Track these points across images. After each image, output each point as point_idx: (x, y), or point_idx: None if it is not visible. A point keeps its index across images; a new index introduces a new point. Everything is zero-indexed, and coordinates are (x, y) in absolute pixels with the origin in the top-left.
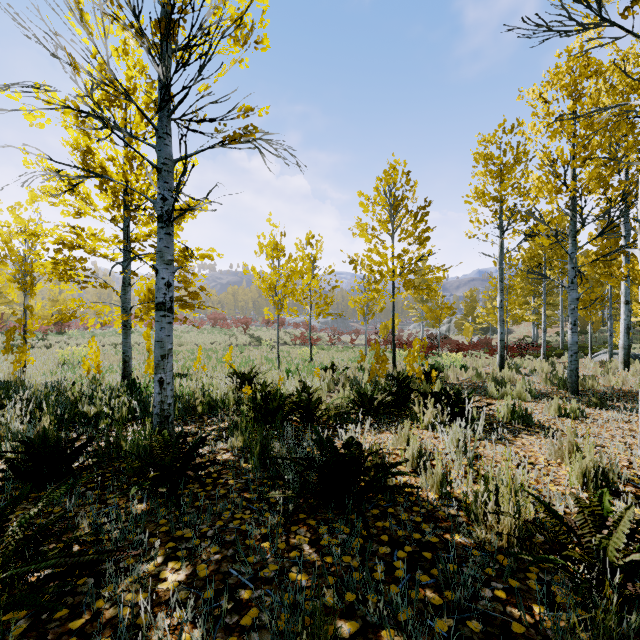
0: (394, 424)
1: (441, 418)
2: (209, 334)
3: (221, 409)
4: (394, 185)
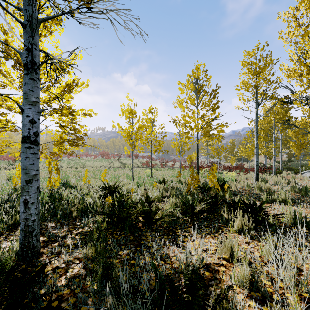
0: (211, 227)
1: (247, 224)
2: (99, 162)
3: (90, 213)
4: (198, 78)
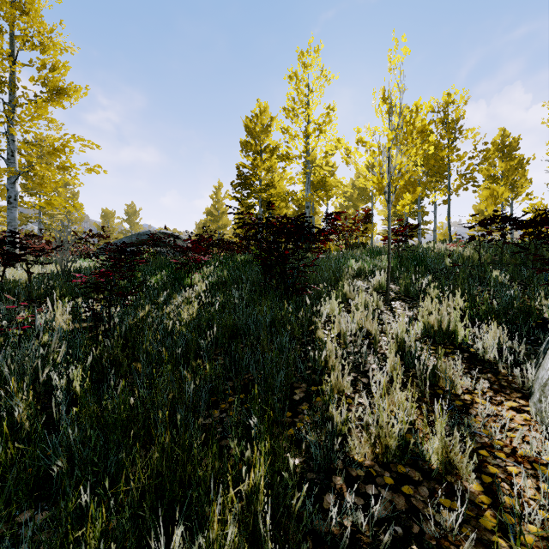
0: None
1: None
2: None
3: None
4: None
